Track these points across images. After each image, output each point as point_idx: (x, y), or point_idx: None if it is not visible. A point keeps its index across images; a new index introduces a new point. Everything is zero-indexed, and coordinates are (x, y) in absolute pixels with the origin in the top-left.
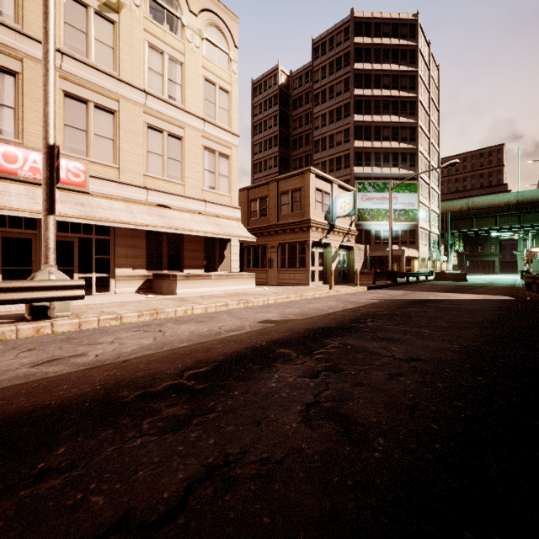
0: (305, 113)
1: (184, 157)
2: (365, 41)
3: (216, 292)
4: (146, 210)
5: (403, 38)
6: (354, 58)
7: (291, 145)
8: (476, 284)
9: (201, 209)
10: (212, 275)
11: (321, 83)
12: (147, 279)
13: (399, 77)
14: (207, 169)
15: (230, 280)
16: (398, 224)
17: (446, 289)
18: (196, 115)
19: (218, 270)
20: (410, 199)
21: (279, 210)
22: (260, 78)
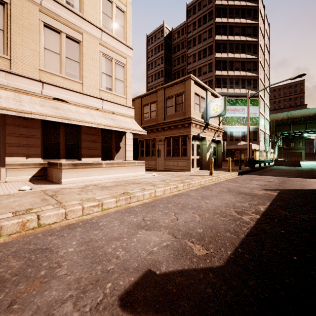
0: (181, 55)
1: (82, 59)
2: (222, 3)
3: (106, 180)
4: (38, 101)
5: (249, 1)
6: (215, 14)
7: (172, 76)
8: (312, 169)
9: (98, 106)
10: (103, 164)
11: (192, 33)
12: (43, 167)
13: (246, 27)
14: (104, 73)
15: (121, 167)
16: (245, 127)
17: (304, 174)
18: (94, 24)
19: (114, 159)
20: (253, 110)
21: (165, 112)
22: (152, 33)
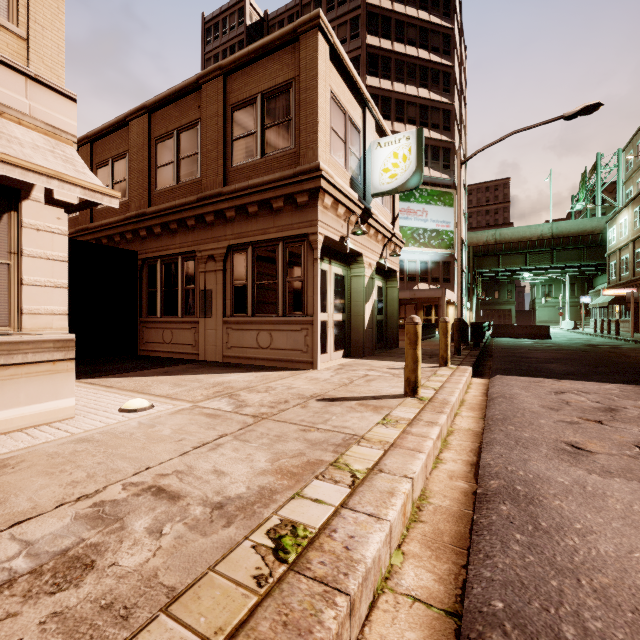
0: None
1: None
2: None
3: None
4: None
5: None
6: None
7: None
8: (589, 345)
9: None
10: None
11: None
12: None
13: (429, 31)
14: None
15: None
16: (428, 252)
17: (638, 366)
18: None
19: None
20: (444, 215)
21: (228, 156)
22: (216, 13)
